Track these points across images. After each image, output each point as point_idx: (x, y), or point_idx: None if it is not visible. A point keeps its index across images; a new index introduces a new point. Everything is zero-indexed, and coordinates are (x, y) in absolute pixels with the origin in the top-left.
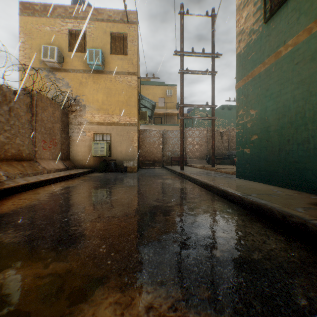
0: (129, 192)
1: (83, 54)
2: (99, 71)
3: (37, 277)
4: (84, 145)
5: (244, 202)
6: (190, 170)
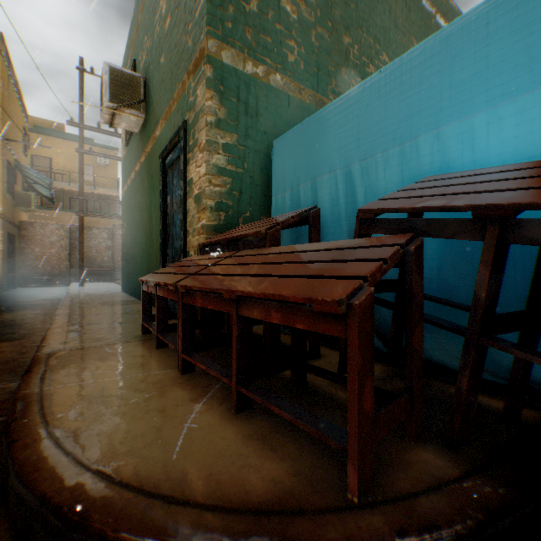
0: None
1: None
2: None
3: None
4: None
5: None
6: (96, 286)
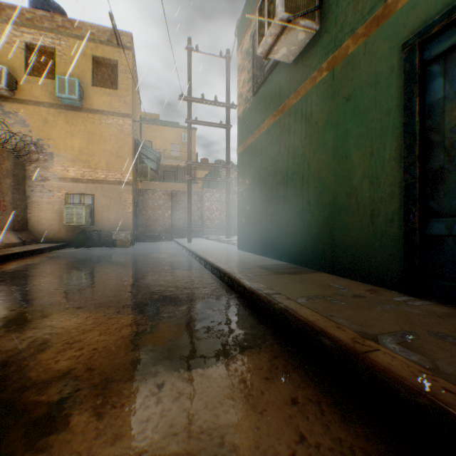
0: (107, 267)
1: (50, 81)
2: (75, 107)
3: (8, 314)
4: (52, 210)
5: (213, 268)
6: (200, 242)
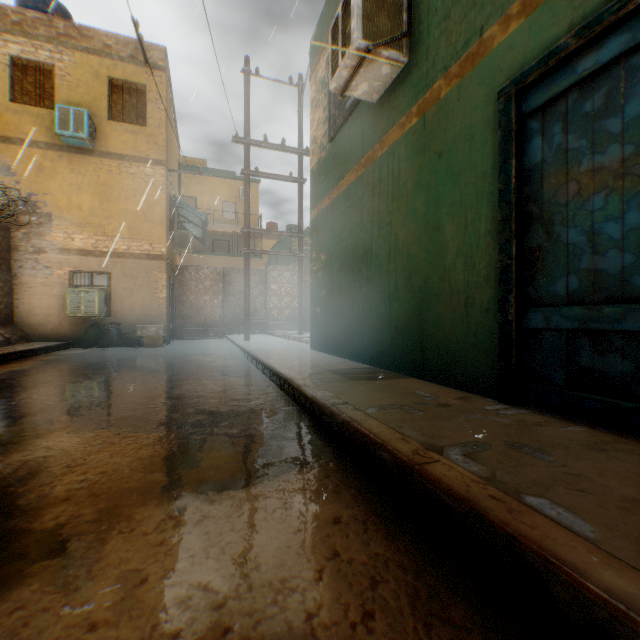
0: (128, 373)
1: (47, 112)
2: (84, 149)
3: None
4: (51, 295)
5: (272, 374)
6: (262, 340)
